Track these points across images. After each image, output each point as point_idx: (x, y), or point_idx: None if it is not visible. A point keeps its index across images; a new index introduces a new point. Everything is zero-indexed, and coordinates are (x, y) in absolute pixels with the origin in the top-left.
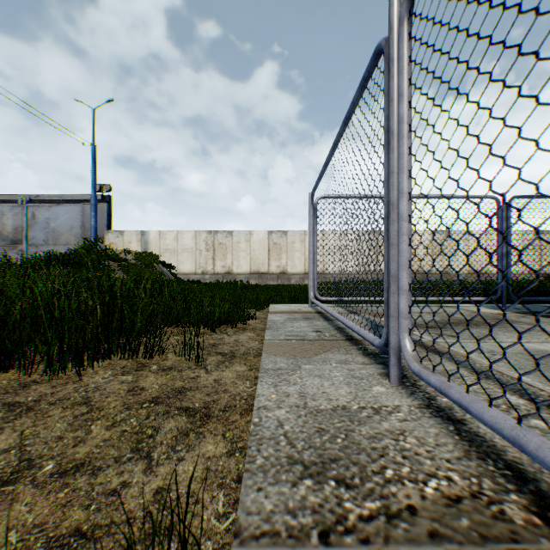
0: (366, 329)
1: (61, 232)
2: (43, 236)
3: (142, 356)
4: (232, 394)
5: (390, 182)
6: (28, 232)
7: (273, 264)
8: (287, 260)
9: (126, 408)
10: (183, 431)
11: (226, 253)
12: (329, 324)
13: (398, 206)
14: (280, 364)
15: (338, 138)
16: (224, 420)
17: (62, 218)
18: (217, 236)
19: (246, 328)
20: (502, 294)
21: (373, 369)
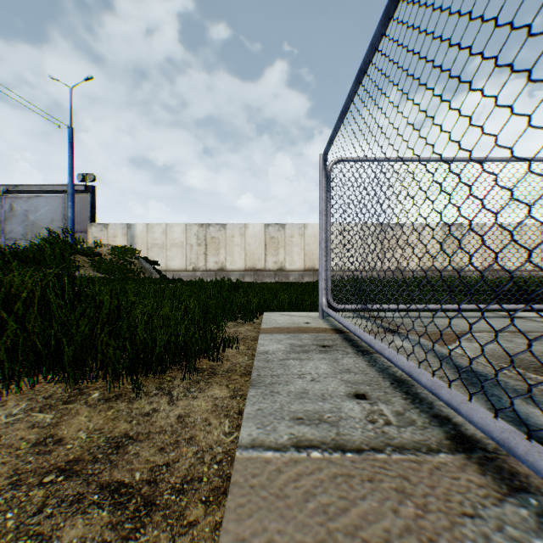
0: (457, 386)
1: (41, 225)
2: (21, 230)
3: None
4: None
5: None
6: (6, 225)
7: (270, 260)
8: (285, 256)
9: None
10: None
11: (219, 247)
12: (371, 366)
13: None
14: None
15: None
16: None
17: (42, 210)
18: (210, 230)
19: (215, 371)
20: None
21: None
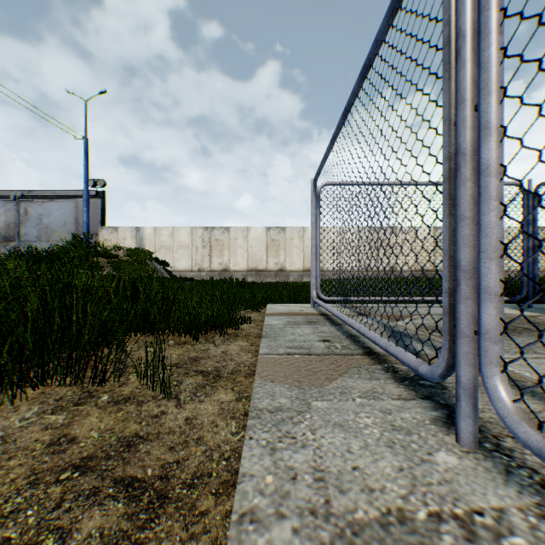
0: (385, 337)
1: (54, 228)
2: (36, 233)
3: (89, 381)
4: (208, 448)
5: (459, 117)
6: (21, 228)
7: (271, 261)
8: (285, 257)
9: (31, 484)
10: (109, 544)
11: (223, 249)
12: (338, 330)
13: (477, 153)
14: (280, 400)
15: (351, 100)
16: (187, 511)
17: (55, 214)
18: (214, 233)
19: (238, 335)
20: (528, 293)
21: (418, 409)
